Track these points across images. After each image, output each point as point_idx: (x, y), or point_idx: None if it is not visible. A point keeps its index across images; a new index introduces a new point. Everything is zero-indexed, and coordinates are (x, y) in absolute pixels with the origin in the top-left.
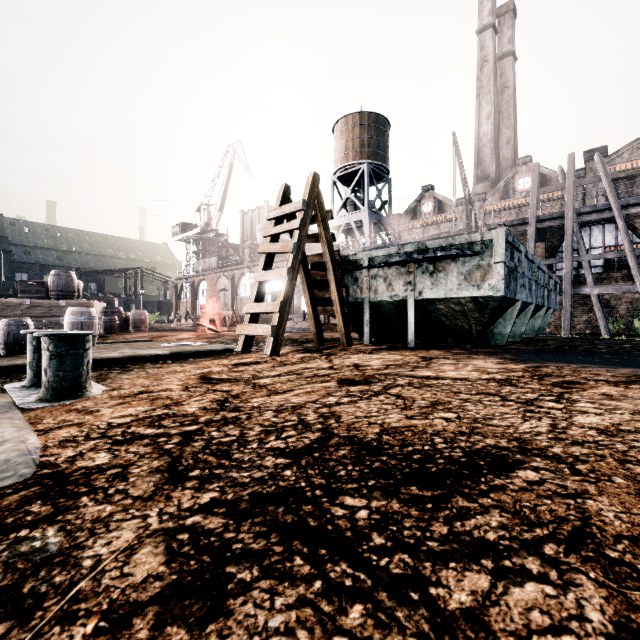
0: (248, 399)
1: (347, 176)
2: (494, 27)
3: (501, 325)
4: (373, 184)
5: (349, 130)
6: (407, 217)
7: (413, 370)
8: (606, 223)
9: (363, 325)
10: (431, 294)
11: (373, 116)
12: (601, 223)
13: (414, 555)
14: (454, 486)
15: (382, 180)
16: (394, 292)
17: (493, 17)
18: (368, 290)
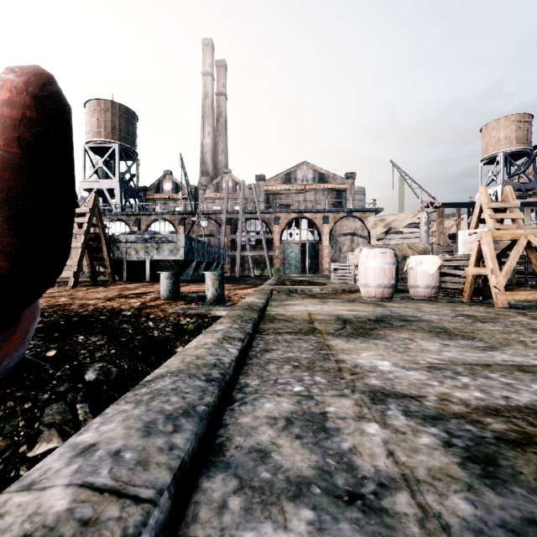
0: (84, 296)
1: (99, 148)
2: (213, 76)
3: (189, 271)
4: (123, 159)
5: (102, 112)
6: (152, 190)
7: (146, 286)
8: (257, 220)
9: (122, 271)
10: (157, 258)
11: (124, 108)
12: (255, 219)
13: (140, 297)
14: (147, 293)
15: (131, 158)
16: (140, 256)
17: (212, 69)
18: (126, 254)
